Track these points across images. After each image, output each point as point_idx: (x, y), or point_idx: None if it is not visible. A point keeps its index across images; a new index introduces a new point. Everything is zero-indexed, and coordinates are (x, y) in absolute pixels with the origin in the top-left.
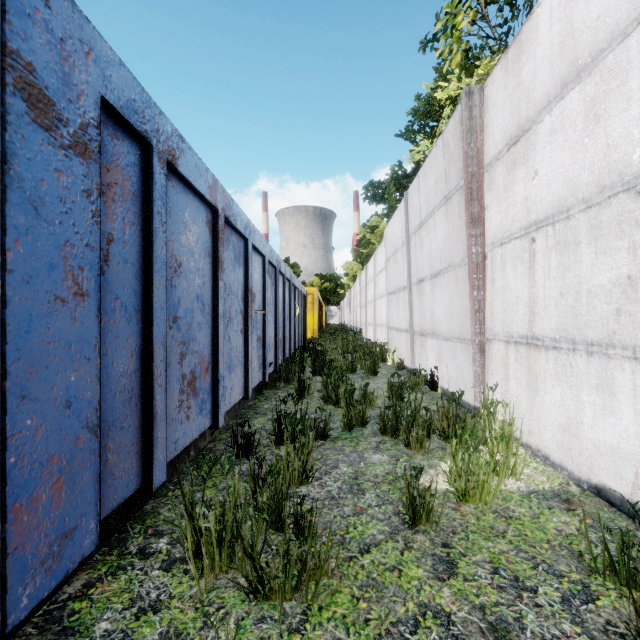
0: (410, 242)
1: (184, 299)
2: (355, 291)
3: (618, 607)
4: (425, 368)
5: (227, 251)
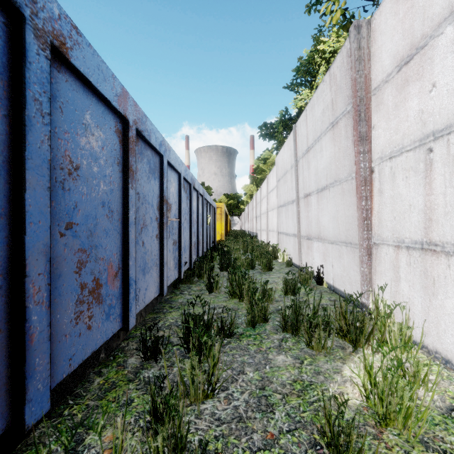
0: (298, 165)
1: (84, 204)
2: (252, 206)
3: None
4: (311, 265)
5: (141, 163)
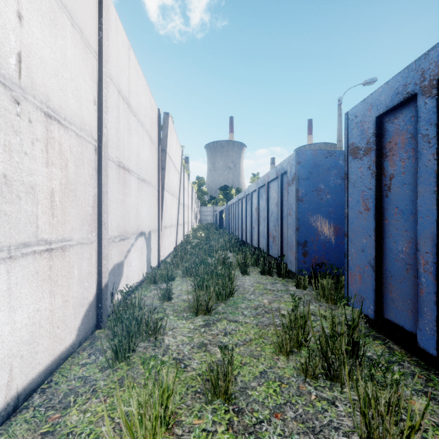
0: None
1: None
2: None
3: (141, 354)
4: None
5: None
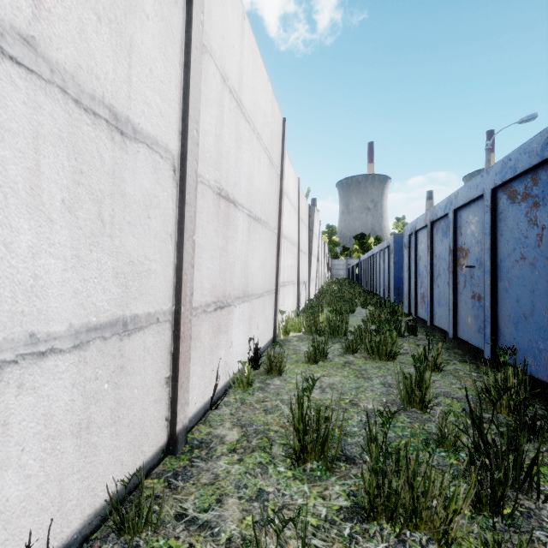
0: (203, 55)
1: (421, 268)
2: None
3: None
4: (225, 368)
5: (438, 236)
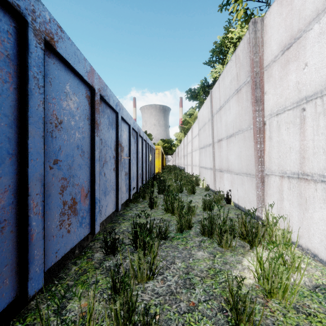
0: (213, 119)
1: (65, 147)
2: (181, 148)
3: None
4: (222, 190)
5: (103, 118)
